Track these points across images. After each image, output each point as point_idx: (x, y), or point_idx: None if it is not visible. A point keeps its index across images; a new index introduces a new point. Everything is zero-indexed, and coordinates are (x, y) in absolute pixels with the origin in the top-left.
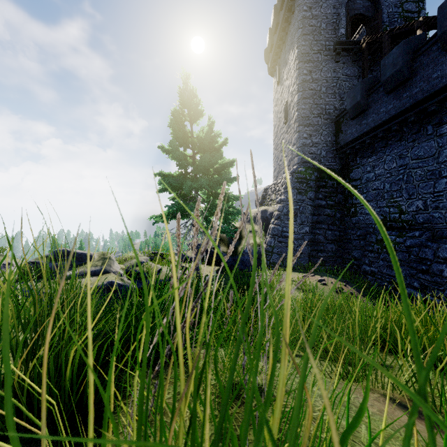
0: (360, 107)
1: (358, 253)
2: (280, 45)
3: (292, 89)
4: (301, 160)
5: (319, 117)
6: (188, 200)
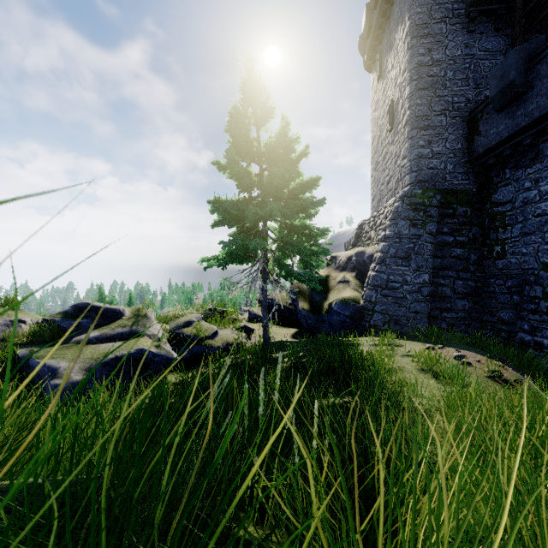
0: (514, 90)
1: (509, 313)
2: (382, 23)
3: (402, 79)
4: (415, 178)
5: (443, 115)
6: (253, 235)
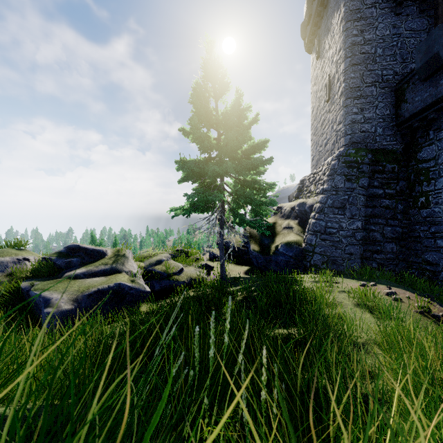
0: (438, 62)
1: (433, 255)
2: (320, 11)
3: (337, 57)
4: (349, 140)
5: (373, 86)
6: (212, 189)
